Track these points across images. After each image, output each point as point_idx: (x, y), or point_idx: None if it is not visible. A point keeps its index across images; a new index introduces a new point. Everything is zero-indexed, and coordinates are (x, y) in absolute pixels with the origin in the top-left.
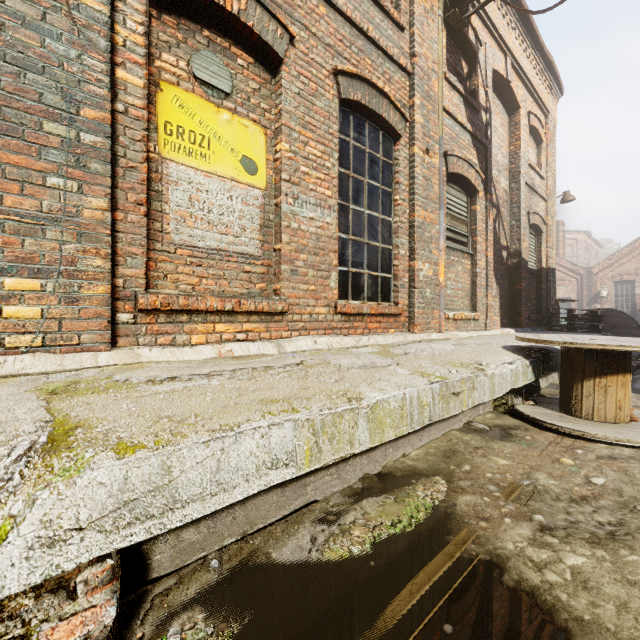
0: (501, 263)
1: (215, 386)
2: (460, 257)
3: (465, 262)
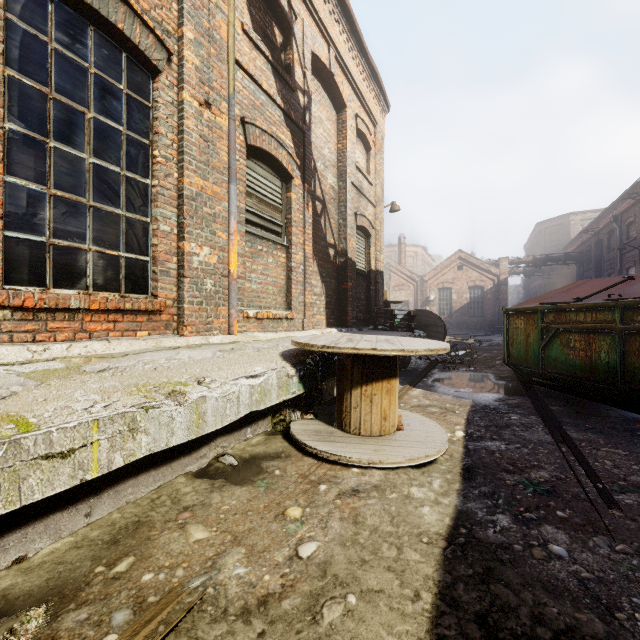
0: (328, 261)
1: None
2: (271, 248)
3: (278, 254)
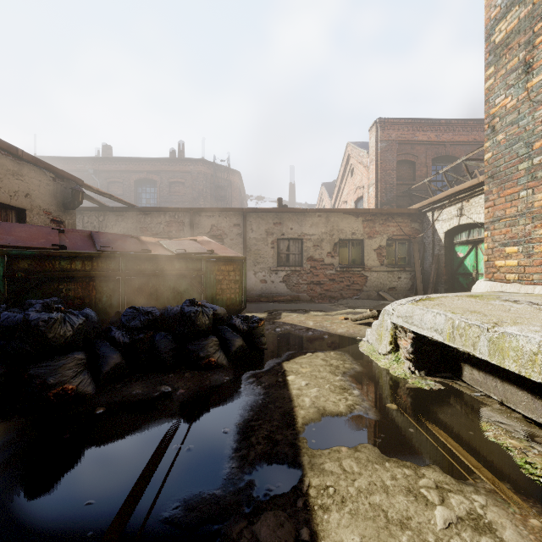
0: None
1: (508, 307)
2: None
3: None
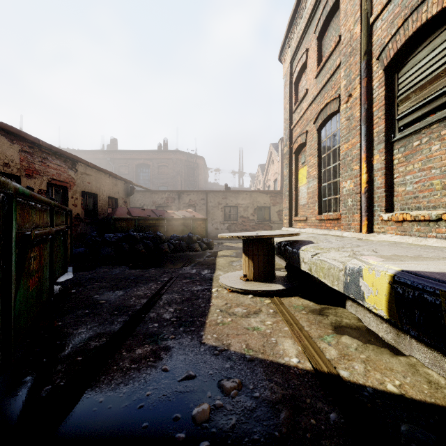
0: None
1: None
2: (436, 130)
3: None
